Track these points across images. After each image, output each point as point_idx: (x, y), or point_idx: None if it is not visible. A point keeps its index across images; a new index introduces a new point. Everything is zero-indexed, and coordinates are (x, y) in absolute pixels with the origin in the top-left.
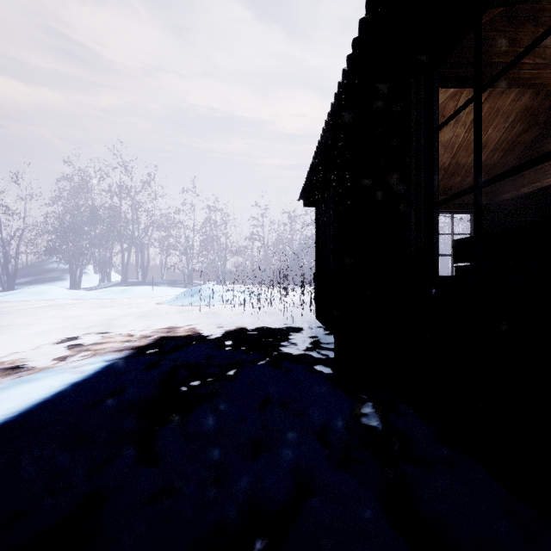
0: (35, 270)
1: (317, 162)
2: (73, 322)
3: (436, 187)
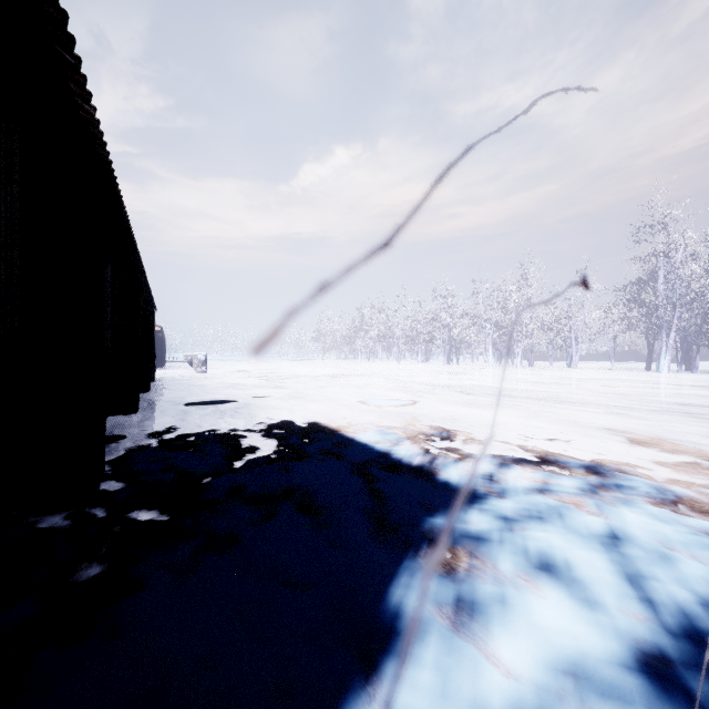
0: None
1: None
2: None
3: None
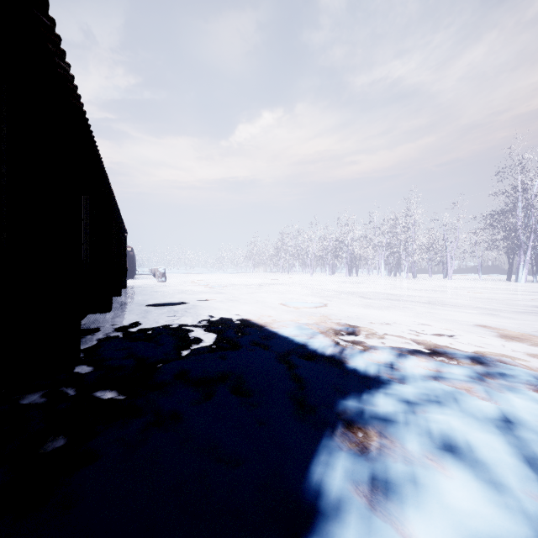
0: None
1: None
2: None
3: None
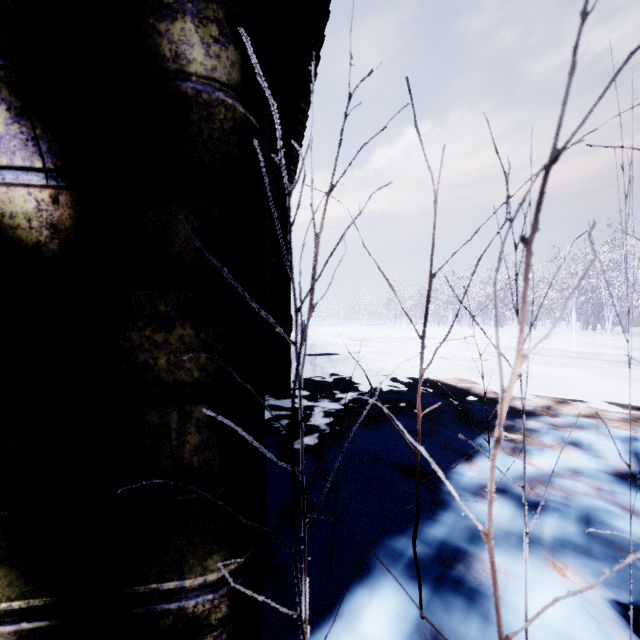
0: None
1: None
2: None
3: None
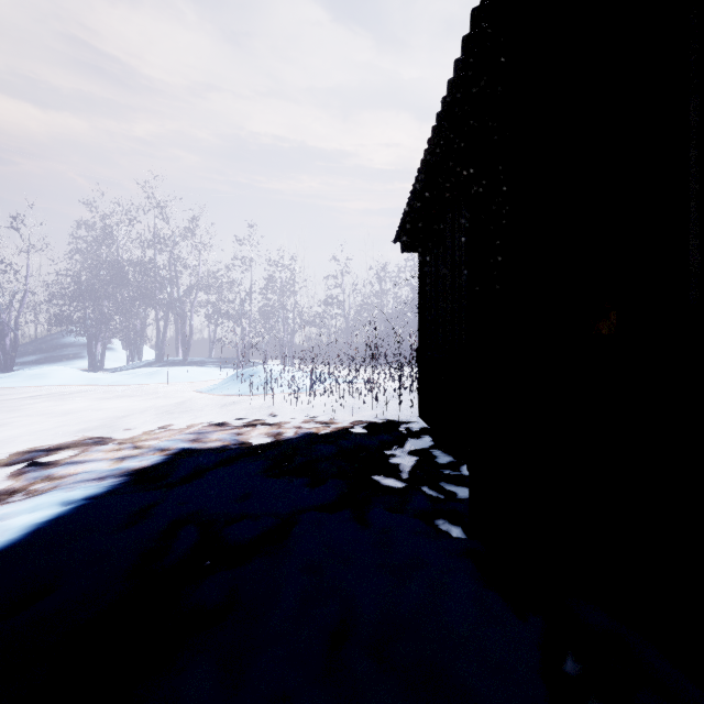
0: (46, 346)
1: (426, 173)
2: (62, 422)
3: None
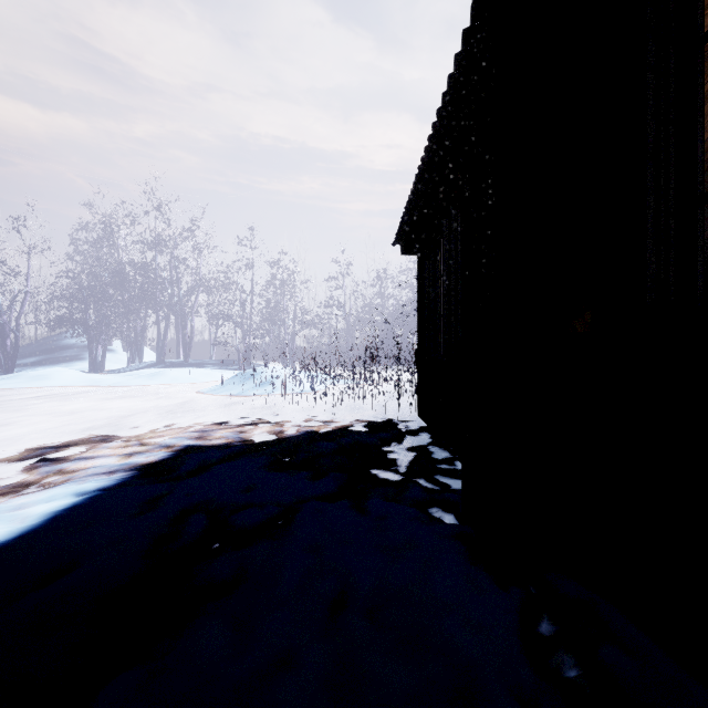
0: (46, 347)
1: (423, 178)
2: (67, 421)
3: (700, 164)
